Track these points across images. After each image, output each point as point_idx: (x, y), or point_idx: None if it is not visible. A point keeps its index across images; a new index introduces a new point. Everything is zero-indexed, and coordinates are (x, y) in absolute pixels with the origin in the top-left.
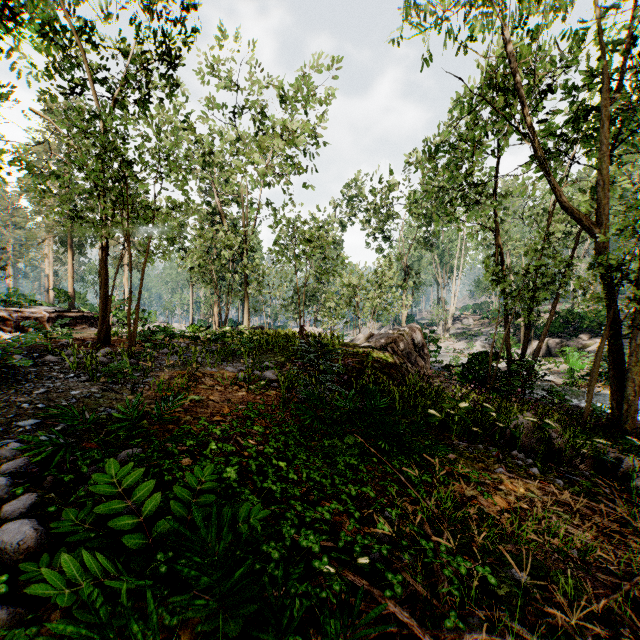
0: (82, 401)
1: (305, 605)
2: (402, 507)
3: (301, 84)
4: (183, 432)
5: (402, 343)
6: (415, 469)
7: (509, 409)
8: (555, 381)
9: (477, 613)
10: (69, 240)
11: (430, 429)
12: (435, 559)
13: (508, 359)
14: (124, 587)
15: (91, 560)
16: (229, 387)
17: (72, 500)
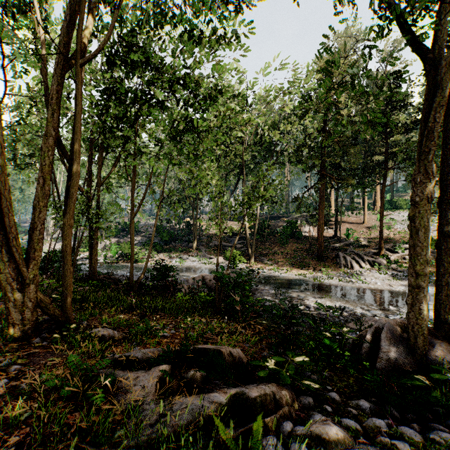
0: None
1: None
2: None
3: None
4: None
5: None
6: None
7: None
8: (104, 262)
9: None
10: None
11: None
12: None
13: None
14: None
15: None
16: None
17: None
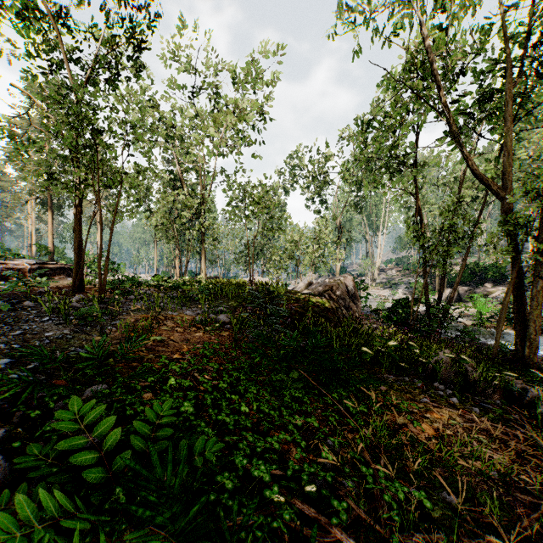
0: (55, 342)
1: (258, 541)
2: (342, 435)
3: (250, 68)
4: (146, 369)
5: (337, 290)
6: (352, 400)
7: (429, 346)
8: (465, 322)
9: (415, 536)
10: (49, 202)
11: (363, 364)
12: (376, 485)
13: (427, 304)
14: (75, 532)
15: (48, 499)
16: (188, 329)
17: (39, 434)
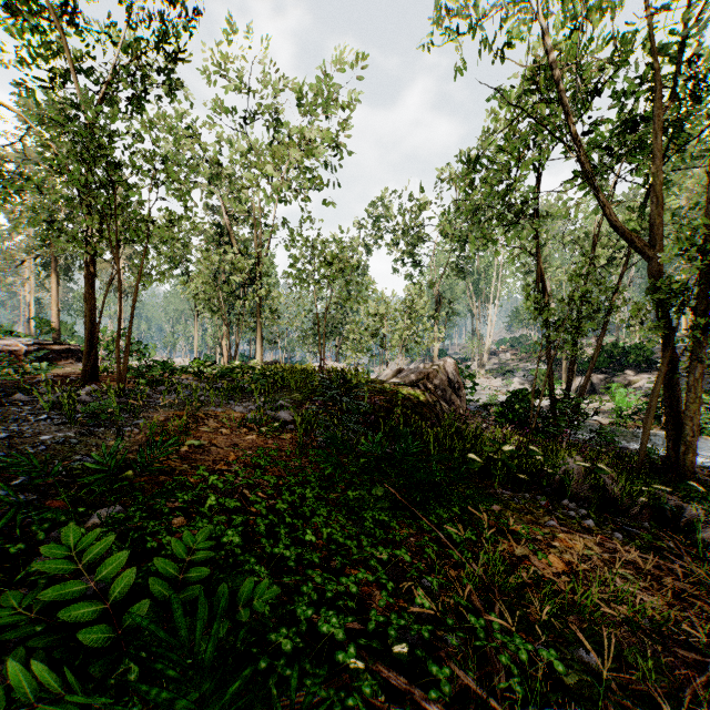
0: (53, 448)
1: None
2: (443, 572)
3: (321, 87)
4: (177, 484)
5: (435, 379)
6: (456, 525)
7: (556, 452)
8: (601, 421)
9: None
10: (53, 262)
11: (469, 476)
12: (489, 642)
13: (551, 397)
14: None
15: (22, 674)
16: (236, 430)
17: (23, 577)
